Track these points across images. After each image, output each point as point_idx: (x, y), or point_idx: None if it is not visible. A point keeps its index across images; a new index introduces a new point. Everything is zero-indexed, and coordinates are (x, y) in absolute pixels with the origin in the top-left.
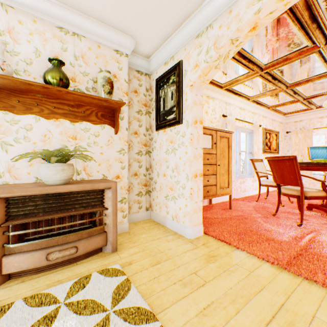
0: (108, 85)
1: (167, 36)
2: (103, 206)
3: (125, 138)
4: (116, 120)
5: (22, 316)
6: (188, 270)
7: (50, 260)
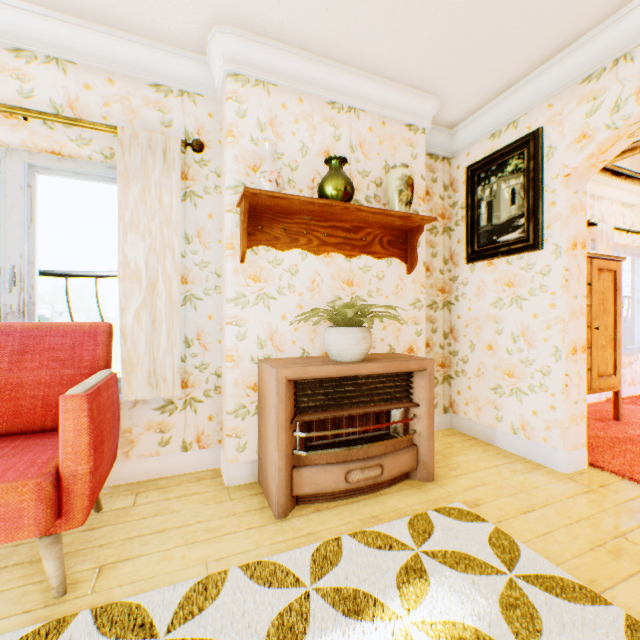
0: (407, 190)
1: (507, 85)
2: (410, 400)
3: (422, 279)
4: (410, 249)
5: (367, 558)
6: (602, 529)
7: (349, 483)
